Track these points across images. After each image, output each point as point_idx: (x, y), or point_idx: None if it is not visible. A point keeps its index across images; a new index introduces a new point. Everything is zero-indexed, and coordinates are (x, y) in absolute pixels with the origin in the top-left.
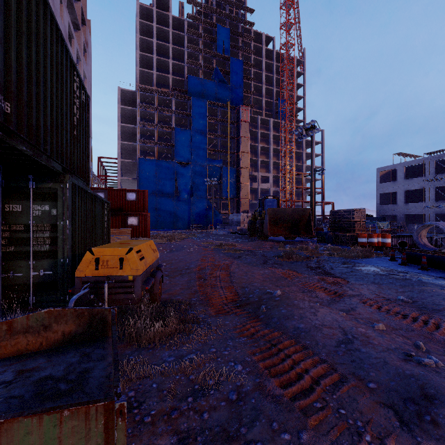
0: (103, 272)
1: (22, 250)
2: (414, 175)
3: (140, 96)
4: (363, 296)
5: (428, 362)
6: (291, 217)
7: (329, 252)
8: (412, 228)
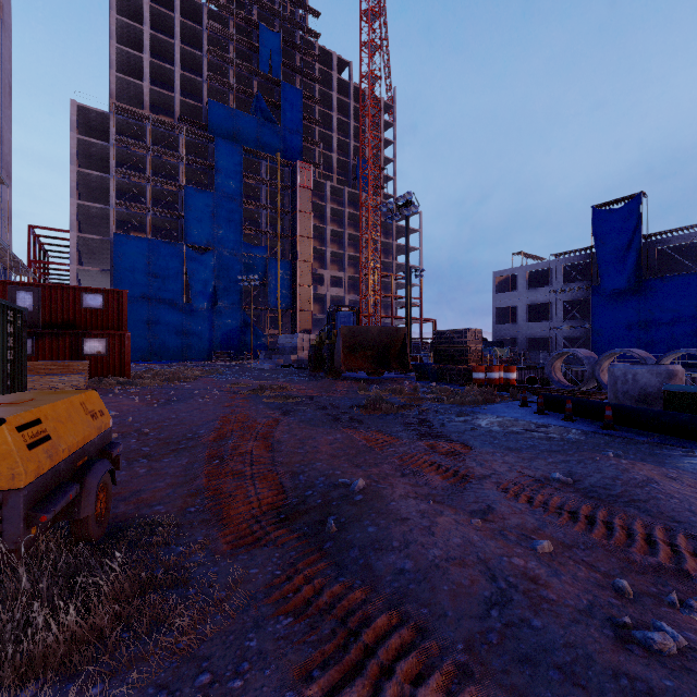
0: None
1: None
2: (538, 284)
3: (117, 122)
4: (500, 476)
5: (663, 642)
6: (378, 340)
7: (436, 396)
8: (536, 357)
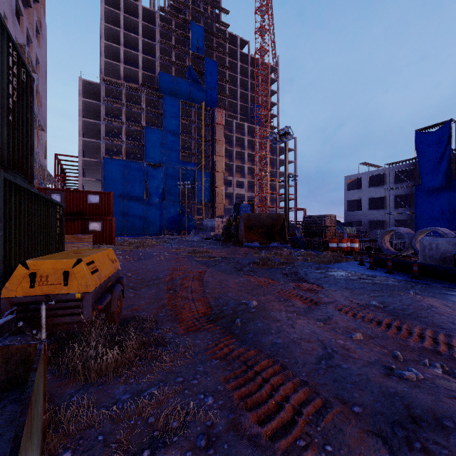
0: (41, 291)
1: None
2: (377, 184)
3: (105, 89)
4: (338, 303)
5: (409, 375)
6: (266, 222)
7: (303, 258)
8: (375, 233)
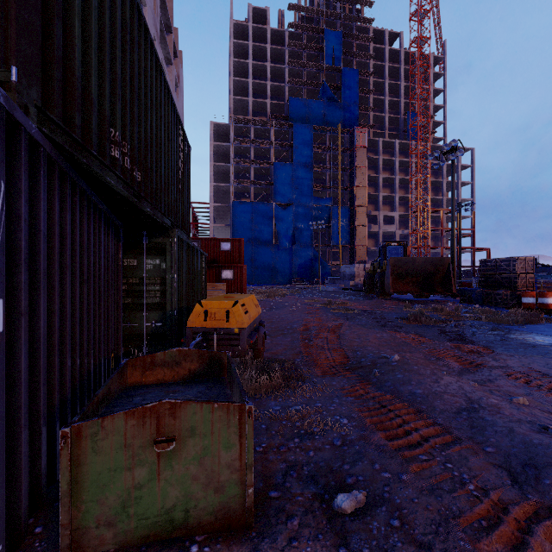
0: (212, 324)
1: (137, 302)
2: None
3: (234, 129)
4: (510, 368)
5: None
6: (422, 269)
7: (475, 315)
8: None
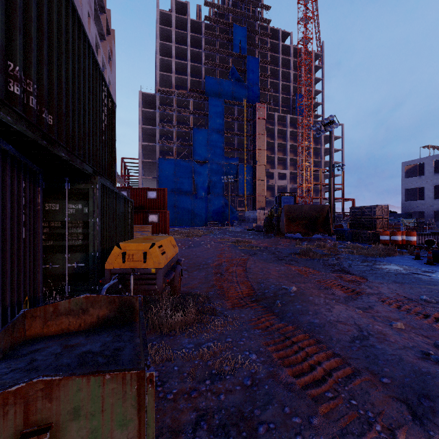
0: (129, 265)
1: (59, 244)
2: None
3: (159, 98)
4: (383, 295)
5: None
6: (309, 214)
7: (348, 250)
8: None
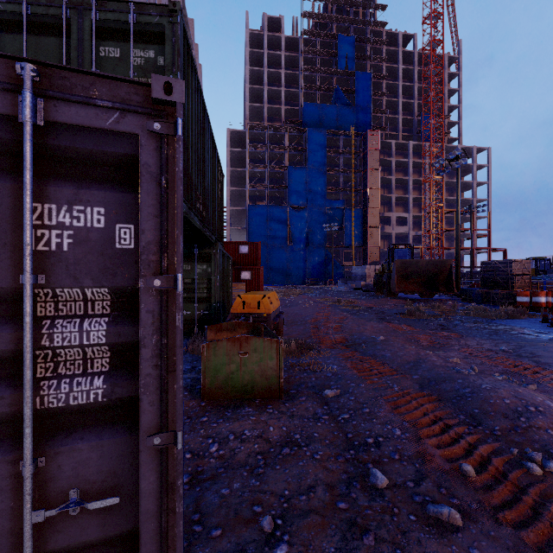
0: (248, 311)
1: (191, 296)
2: None
3: (249, 135)
4: (466, 346)
5: (463, 371)
6: (426, 270)
7: (466, 312)
8: None
